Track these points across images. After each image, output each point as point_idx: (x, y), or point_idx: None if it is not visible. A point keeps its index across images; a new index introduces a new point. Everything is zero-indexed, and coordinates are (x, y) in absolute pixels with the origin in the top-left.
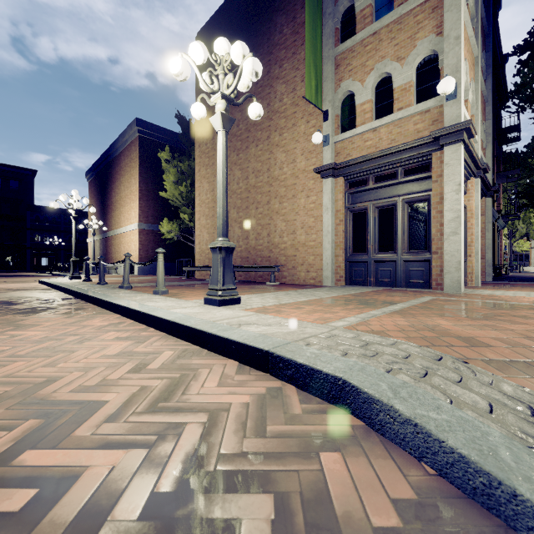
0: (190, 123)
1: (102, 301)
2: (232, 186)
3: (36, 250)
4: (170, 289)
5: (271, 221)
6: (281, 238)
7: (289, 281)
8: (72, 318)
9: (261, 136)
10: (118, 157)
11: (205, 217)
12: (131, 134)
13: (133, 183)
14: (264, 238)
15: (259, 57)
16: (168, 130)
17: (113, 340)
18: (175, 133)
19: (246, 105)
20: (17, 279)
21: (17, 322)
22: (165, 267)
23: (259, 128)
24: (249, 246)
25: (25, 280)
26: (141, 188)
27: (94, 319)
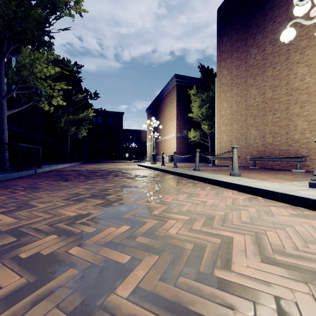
0: (208, 69)
1: (207, 179)
2: (248, 101)
3: (124, 150)
4: (225, 172)
5: (290, 122)
6: (302, 134)
7: (312, 169)
8: (206, 190)
9: (279, 60)
10: (163, 98)
11: (224, 125)
12: (171, 84)
13: (172, 111)
14: (281, 136)
15: (277, 1)
16: (191, 77)
17: (293, 216)
18: (195, 78)
19: (263, 41)
20: (124, 163)
21: (180, 190)
22: (189, 158)
23: (276, 54)
24: (266, 142)
25: (129, 164)
26: (177, 113)
27: (225, 193)
